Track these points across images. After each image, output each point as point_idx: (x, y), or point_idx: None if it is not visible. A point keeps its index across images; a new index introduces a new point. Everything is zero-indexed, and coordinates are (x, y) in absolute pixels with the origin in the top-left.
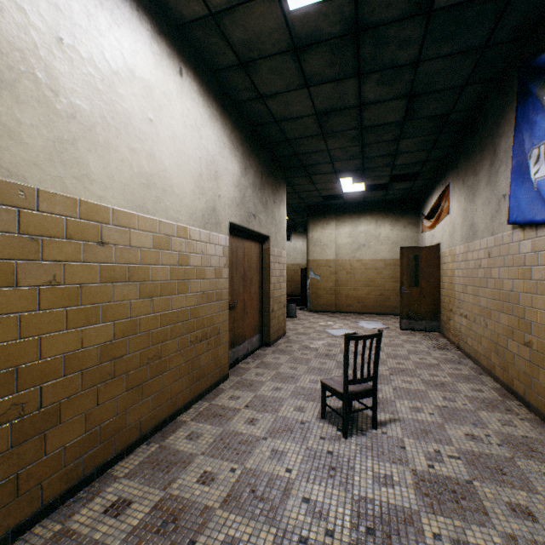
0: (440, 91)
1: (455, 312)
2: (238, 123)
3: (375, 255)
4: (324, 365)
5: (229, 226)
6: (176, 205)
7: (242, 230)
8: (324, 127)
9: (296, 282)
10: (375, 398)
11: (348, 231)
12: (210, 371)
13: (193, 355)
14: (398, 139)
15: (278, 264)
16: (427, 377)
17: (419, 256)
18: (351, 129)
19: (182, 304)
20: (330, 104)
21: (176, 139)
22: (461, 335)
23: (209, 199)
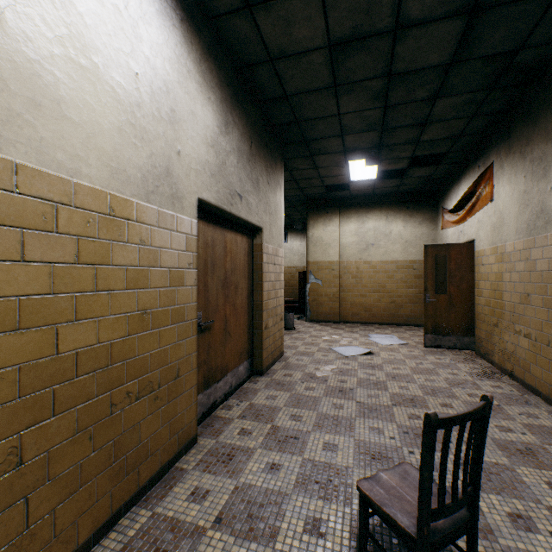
0: (521, 1)
1: (504, 329)
2: (214, 52)
3: (386, 255)
4: (341, 411)
5: (200, 207)
6: (73, 143)
7: (222, 215)
8: (339, 72)
9: (293, 287)
10: (475, 535)
11: (354, 228)
12: (160, 444)
13: (120, 428)
14: (435, 97)
15: (274, 265)
16: (499, 434)
17: (447, 256)
18: (375, 78)
19: (91, 338)
20: (352, 25)
21: (73, 11)
22: (517, 360)
23: (158, 153)
